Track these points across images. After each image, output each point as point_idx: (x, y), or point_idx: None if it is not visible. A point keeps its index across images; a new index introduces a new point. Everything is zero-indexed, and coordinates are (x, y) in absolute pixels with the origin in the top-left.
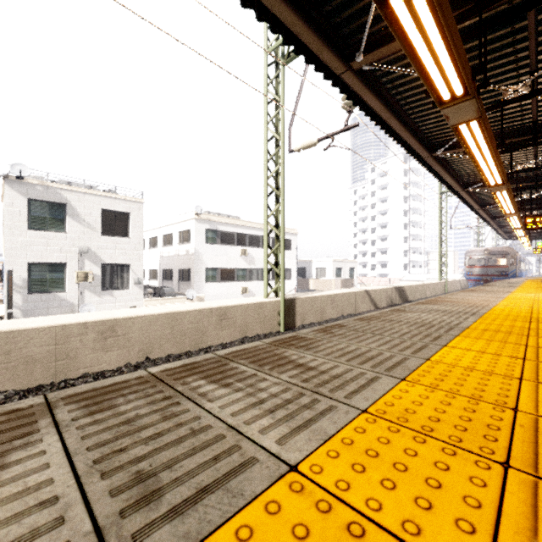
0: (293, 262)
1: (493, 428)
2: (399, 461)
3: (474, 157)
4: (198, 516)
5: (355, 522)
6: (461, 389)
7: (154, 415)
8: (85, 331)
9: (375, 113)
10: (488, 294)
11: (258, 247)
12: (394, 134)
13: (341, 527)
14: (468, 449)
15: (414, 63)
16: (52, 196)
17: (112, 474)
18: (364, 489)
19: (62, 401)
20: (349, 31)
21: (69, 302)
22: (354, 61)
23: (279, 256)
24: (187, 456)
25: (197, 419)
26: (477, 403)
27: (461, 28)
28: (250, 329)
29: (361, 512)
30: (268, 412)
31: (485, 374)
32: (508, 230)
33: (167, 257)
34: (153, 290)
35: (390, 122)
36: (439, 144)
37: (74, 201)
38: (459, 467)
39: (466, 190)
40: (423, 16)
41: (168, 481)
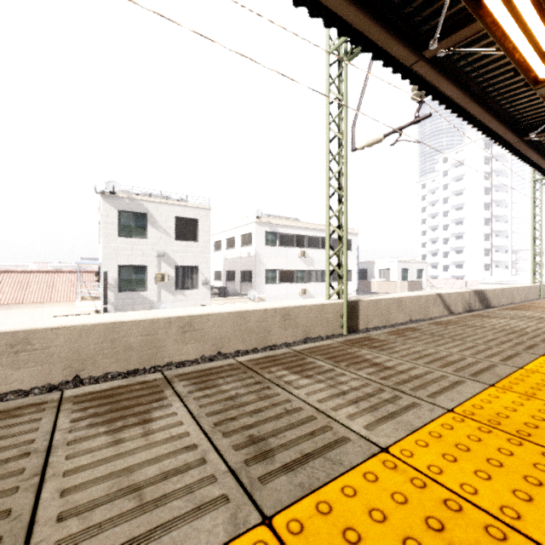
0: (354, 264)
1: None
2: (493, 458)
3: None
4: (307, 473)
5: (451, 499)
6: None
7: (251, 395)
8: (169, 325)
9: (451, 101)
10: None
11: (317, 248)
12: (474, 120)
13: (438, 501)
14: None
15: (502, 45)
16: (137, 207)
17: (230, 435)
18: (457, 476)
19: (176, 378)
20: (421, 19)
21: (150, 300)
22: (427, 49)
23: (341, 257)
24: (287, 429)
25: (288, 402)
26: None
27: None
28: (312, 330)
29: (456, 493)
30: (351, 402)
31: None
32: None
33: (230, 260)
34: (218, 290)
35: (470, 108)
36: (532, 126)
37: (153, 211)
38: None
39: None
40: None
41: (276, 445)
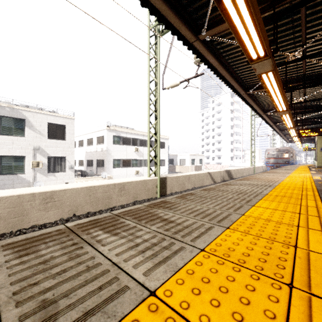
0: (166, 156)
1: (282, 260)
2: (223, 285)
3: (270, 94)
4: None
5: None
6: (262, 234)
7: (63, 256)
8: (33, 198)
9: (213, 67)
10: (278, 174)
11: (145, 147)
12: (224, 79)
13: None
14: (267, 275)
15: (235, 35)
16: (16, 114)
17: (24, 303)
18: (199, 308)
19: (1, 248)
20: (197, 16)
21: (27, 180)
22: (200, 34)
23: (156, 151)
24: (81, 287)
25: (92, 259)
26: (272, 243)
27: (263, 17)
28: (139, 196)
29: None
30: (140, 252)
31: (277, 224)
32: (289, 137)
33: (89, 152)
34: (81, 172)
35: (222, 72)
36: (250, 86)
37: (30, 118)
38: (261, 288)
39: (265, 113)
40: (241, 6)
41: (63, 307)
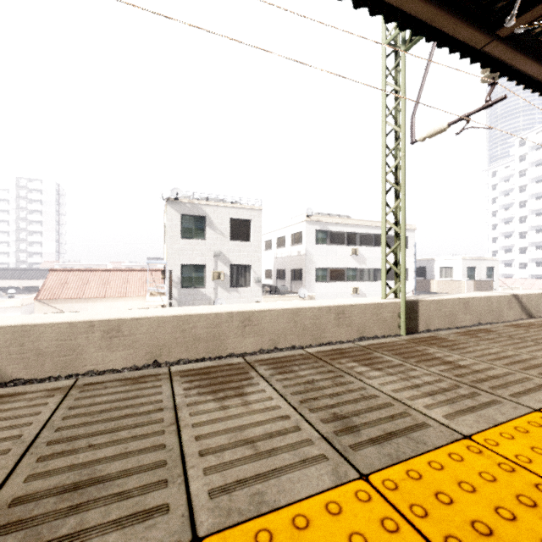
0: (410, 261)
1: None
2: None
3: None
4: (393, 447)
5: None
6: None
7: (327, 381)
8: (230, 319)
9: (532, 79)
10: None
11: (370, 246)
12: None
13: (528, 484)
14: None
15: None
16: (196, 211)
17: (316, 411)
18: None
19: (256, 363)
20: None
21: (207, 296)
22: (502, 28)
23: (398, 255)
24: (367, 412)
25: (363, 389)
26: None
27: None
28: (367, 329)
29: None
30: (426, 395)
31: None
32: None
33: (280, 258)
34: (269, 288)
35: None
36: None
37: (210, 214)
38: None
39: None
40: None
41: (359, 423)
